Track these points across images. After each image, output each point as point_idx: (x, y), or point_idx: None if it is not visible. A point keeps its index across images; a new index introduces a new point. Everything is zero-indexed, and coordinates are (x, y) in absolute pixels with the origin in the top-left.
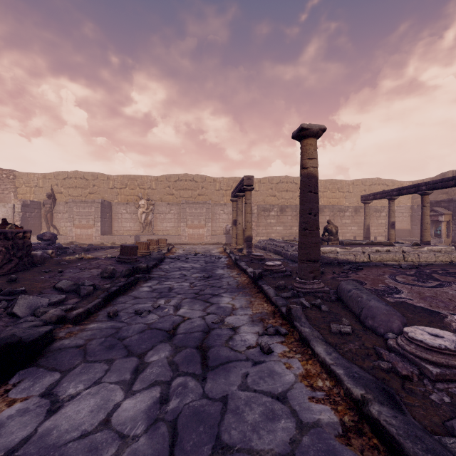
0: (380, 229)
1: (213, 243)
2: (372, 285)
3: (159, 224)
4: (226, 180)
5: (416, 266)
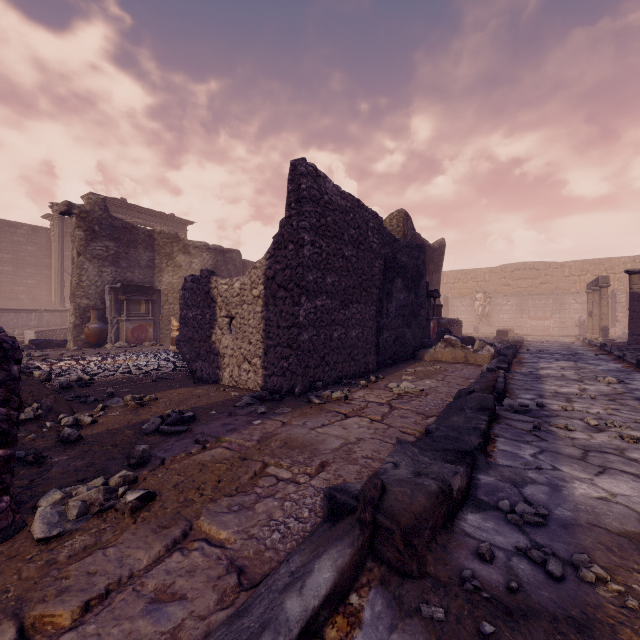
0: None
1: (562, 335)
2: None
3: (495, 316)
4: (579, 264)
5: None
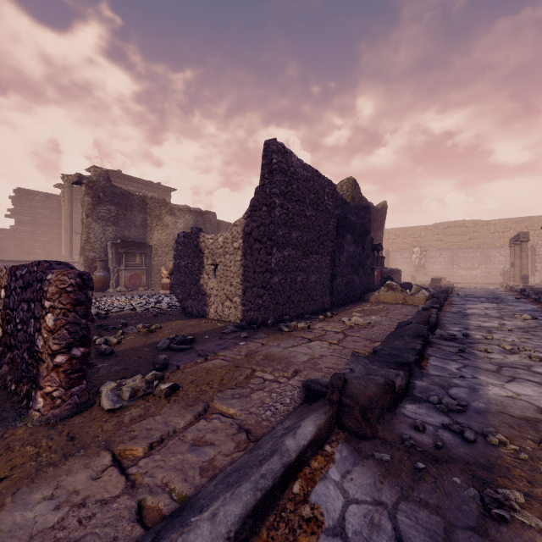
0: None
1: (488, 283)
2: None
3: (430, 267)
4: (503, 222)
5: None
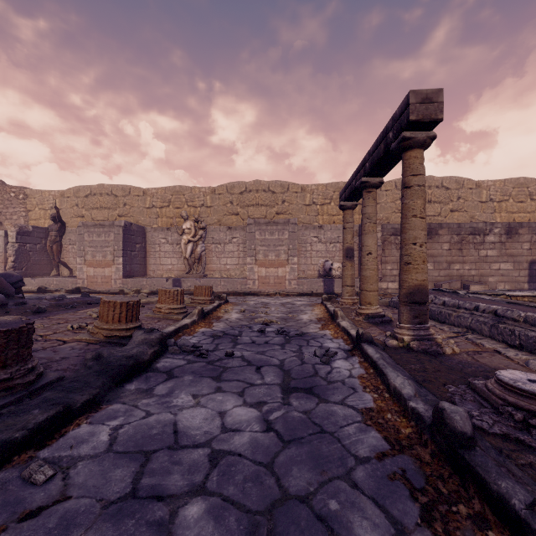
0: None
1: (301, 293)
2: None
3: (215, 261)
4: (323, 188)
5: None
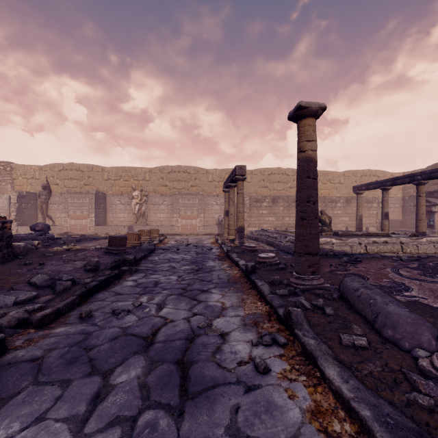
0: (372, 220)
1: (205, 233)
2: (376, 280)
3: (153, 215)
4: (219, 172)
5: (417, 259)
